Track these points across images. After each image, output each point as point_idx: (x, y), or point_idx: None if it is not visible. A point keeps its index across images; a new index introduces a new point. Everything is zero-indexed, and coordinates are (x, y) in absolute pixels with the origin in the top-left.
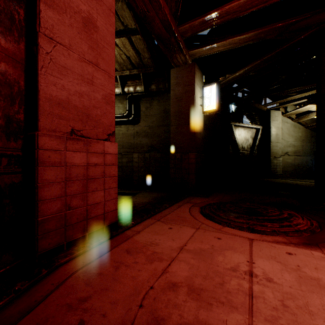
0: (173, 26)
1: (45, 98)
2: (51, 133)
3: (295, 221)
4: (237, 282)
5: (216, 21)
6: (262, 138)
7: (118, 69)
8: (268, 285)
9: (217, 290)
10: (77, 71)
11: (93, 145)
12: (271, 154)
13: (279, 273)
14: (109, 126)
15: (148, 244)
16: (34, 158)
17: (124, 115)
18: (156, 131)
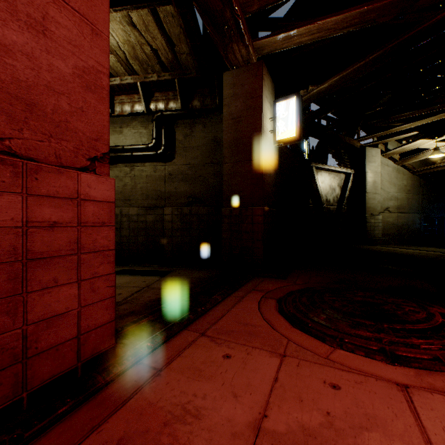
0: None
1: None
2: None
3: None
4: None
5: None
6: (353, 187)
7: (139, 73)
8: None
9: None
10: None
11: (46, 179)
12: (367, 210)
13: None
14: (93, 141)
15: (176, 415)
16: None
17: (149, 145)
18: (200, 173)
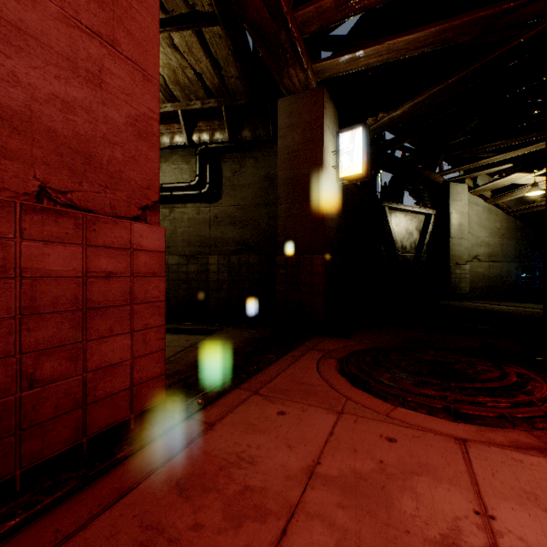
0: (285, 6)
1: None
2: None
3: (538, 392)
4: None
5: None
6: (435, 231)
7: (179, 99)
8: None
9: None
10: (58, 47)
11: (102, 230)
12: (452, 258)
13: None
14: (145, 189)
15: (232, 462)
16: None
17: (192, 184)
18: (251, 215)
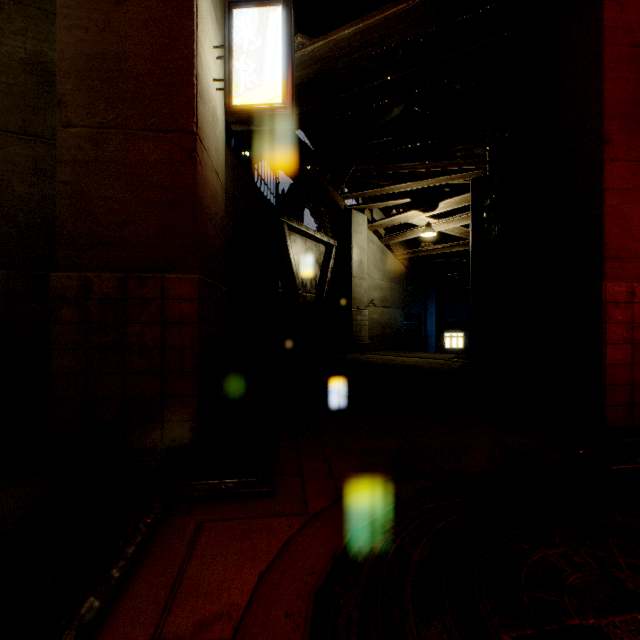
0: None
1: None
2: None
3: None
4: None
5: None
6: (336, 267)
7: None
8: None
9: None
10: None
11: None
12: (354, 301)
13: None
14: None
15: None
16: None
17: None
18: None
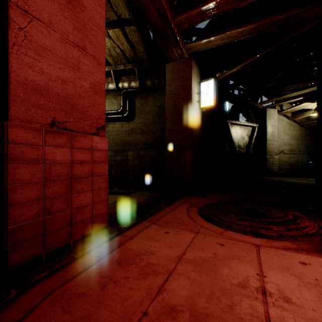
0: (170, 16)
1: (18, 82)
2: (25, 124)
3: (302, 224)
4: (249, 304)
5: (215, 11)
6: (258, 136)
7: (111, 64)
8: (287, 307)
9: (226, 316)
10: (60, 54)
11: (79, 140)
12: (267, 152)
13: (296, 291)
14: (98, 119)
15: (142, 253)
16: (3, 154)
17: (118, 111)
18: (151, 128)
